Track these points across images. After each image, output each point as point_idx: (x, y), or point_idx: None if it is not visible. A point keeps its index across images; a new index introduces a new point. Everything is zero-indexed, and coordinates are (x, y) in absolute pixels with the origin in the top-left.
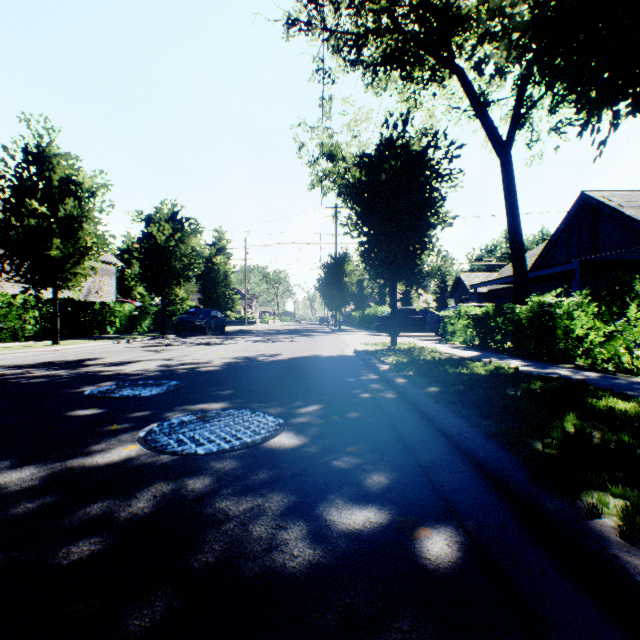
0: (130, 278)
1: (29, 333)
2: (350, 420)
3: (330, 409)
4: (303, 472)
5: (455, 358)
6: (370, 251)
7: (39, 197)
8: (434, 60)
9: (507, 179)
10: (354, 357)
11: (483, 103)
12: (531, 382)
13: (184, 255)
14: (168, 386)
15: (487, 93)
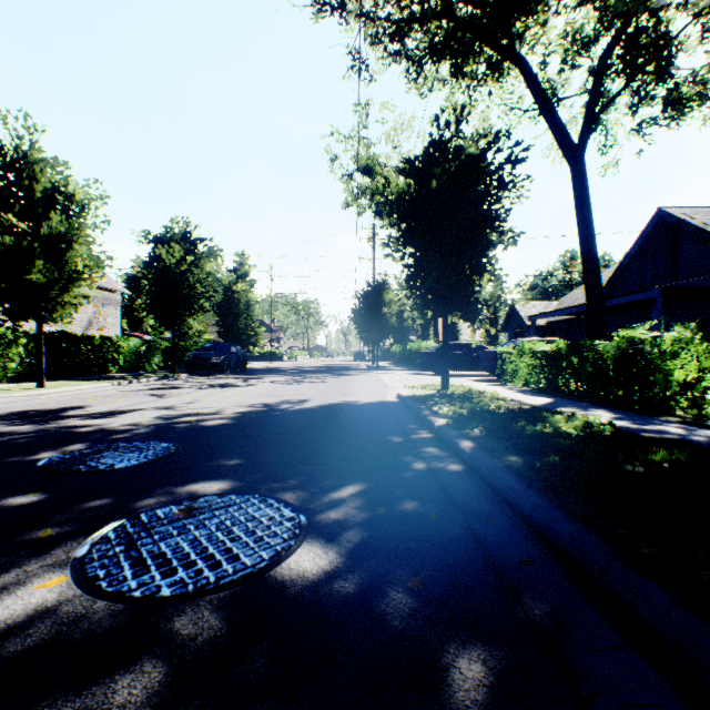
0: (140, 308)
1: (12, 373)
2: (404, 516)
3: (373, 493)
4: (334, 650)
5: (526, 408)
6: (417, 275)
7: (18, 210)
8: (491, 49)
9: (580, 190)
10: (398, 404)
11: (551, 99)
12: (648, 450)
13: (198, 281)
14: (155, 451)
15: (551, 91)
